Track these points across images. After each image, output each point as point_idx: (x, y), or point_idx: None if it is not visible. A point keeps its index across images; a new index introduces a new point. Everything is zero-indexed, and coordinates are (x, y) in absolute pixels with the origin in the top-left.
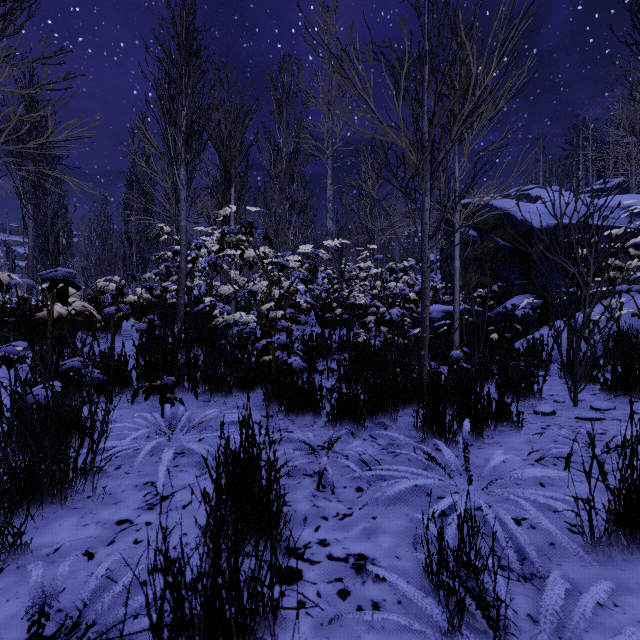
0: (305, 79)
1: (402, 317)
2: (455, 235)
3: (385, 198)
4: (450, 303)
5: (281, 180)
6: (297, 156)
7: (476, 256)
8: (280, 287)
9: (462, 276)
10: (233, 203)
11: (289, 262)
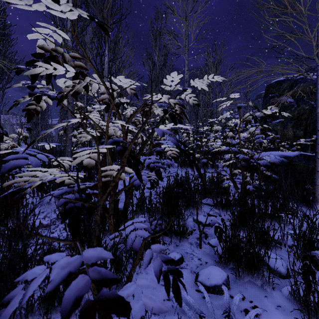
0: (170, 0)
1: (276, 164)
2: (318, 82)
3: (220, 84)
4: (268, 150)
5: (156, 80)
6: (165, 66)
7: (293, 116)
8: (142, 132)
9: (280, 131)
10: (106, 61)
11: (154, 108)
